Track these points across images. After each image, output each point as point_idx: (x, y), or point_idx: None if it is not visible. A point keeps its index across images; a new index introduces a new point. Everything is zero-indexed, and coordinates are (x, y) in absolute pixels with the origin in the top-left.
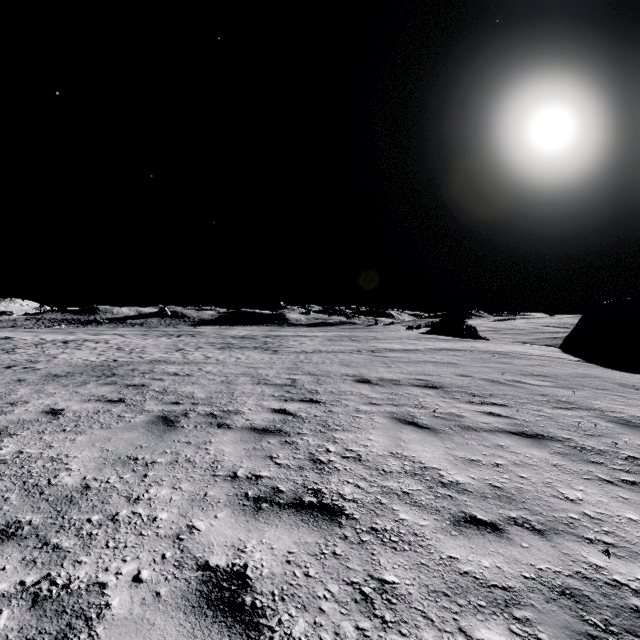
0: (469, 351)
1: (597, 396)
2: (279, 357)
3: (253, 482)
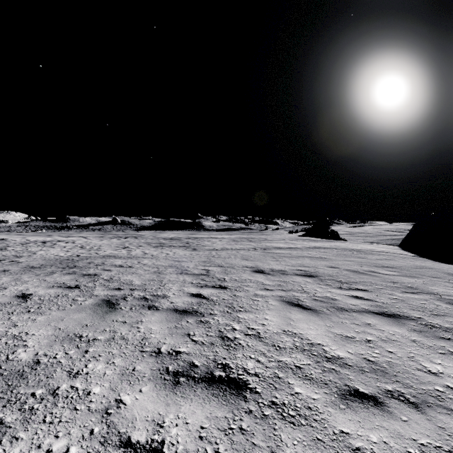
0: (334, 249)
1: (434, 283)
2: (197, 253)
3: (173, 357)
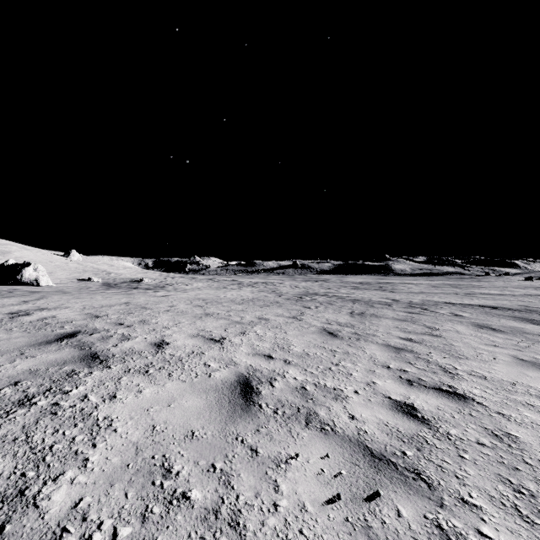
0: None
1: None
2: (396, 294)
3: (406, 312)
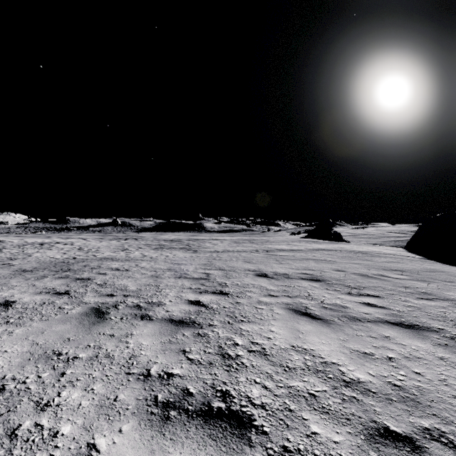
0: (339, 251)
1: (448, 288)
2: (197, 255)
3: (164, 382)
